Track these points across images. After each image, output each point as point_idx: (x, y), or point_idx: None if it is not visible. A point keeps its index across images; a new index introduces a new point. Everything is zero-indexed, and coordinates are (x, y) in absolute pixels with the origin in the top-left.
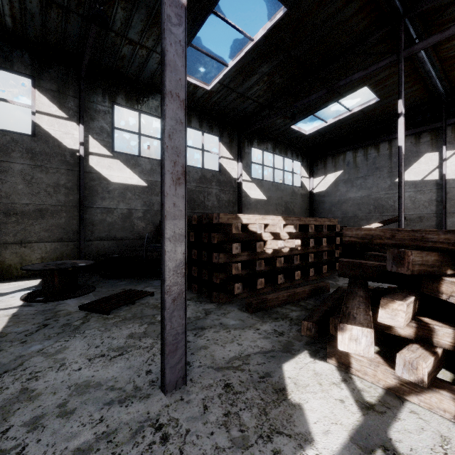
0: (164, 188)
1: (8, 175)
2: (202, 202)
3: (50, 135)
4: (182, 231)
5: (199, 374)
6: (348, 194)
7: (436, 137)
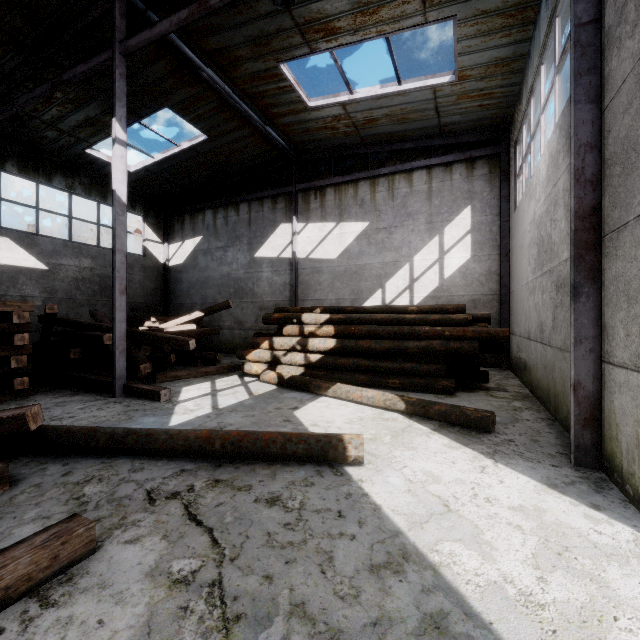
0: None
1: None
2: None
3: None
4: None
5: None
6: (207, 271)
7: (290, 204)
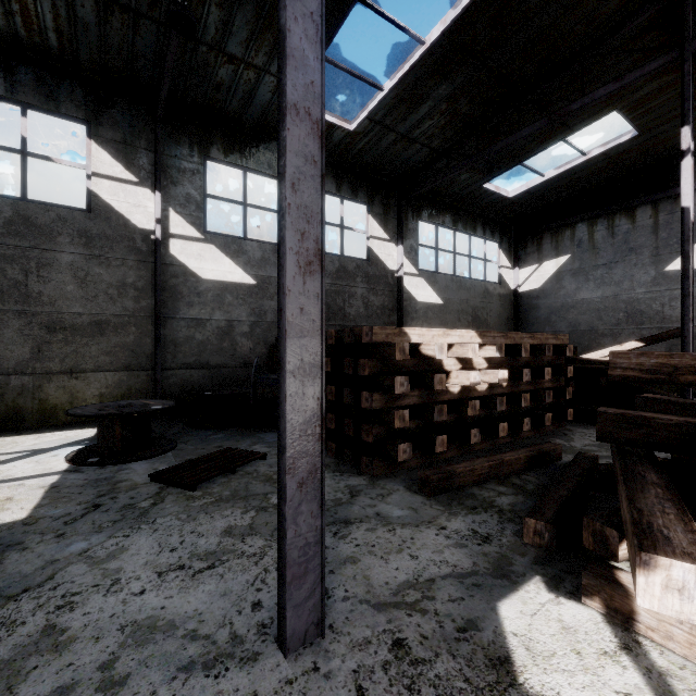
0: (284, 281)
1: (53, 271)
2: (340, 308)
3: (113, 209)
4: (315, 358)
5: (345, 615)
6: (579, 293)
7: None
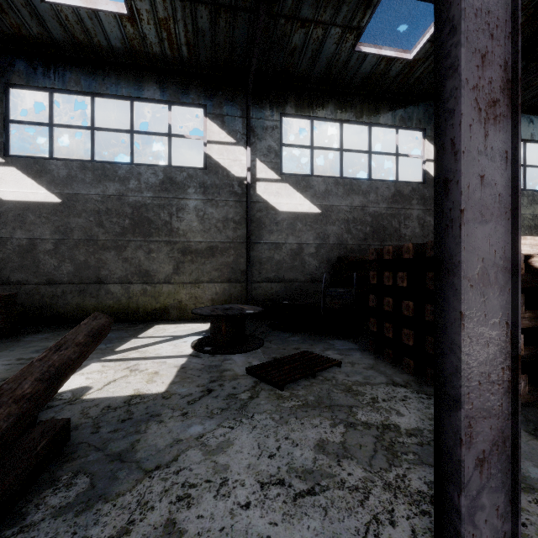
0: (456, 132)
1: (185, 213)
2: (396, 230)
3: (220, 165)
4: (502, 258)
5: None
6: None
7: None
